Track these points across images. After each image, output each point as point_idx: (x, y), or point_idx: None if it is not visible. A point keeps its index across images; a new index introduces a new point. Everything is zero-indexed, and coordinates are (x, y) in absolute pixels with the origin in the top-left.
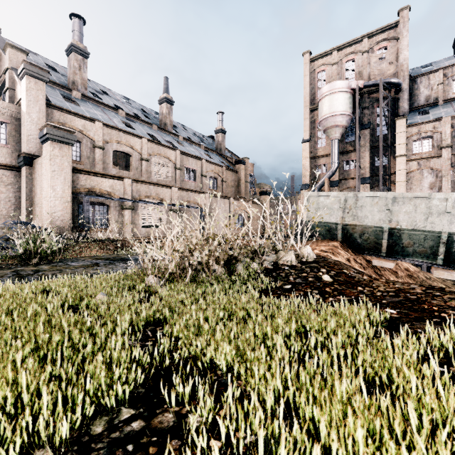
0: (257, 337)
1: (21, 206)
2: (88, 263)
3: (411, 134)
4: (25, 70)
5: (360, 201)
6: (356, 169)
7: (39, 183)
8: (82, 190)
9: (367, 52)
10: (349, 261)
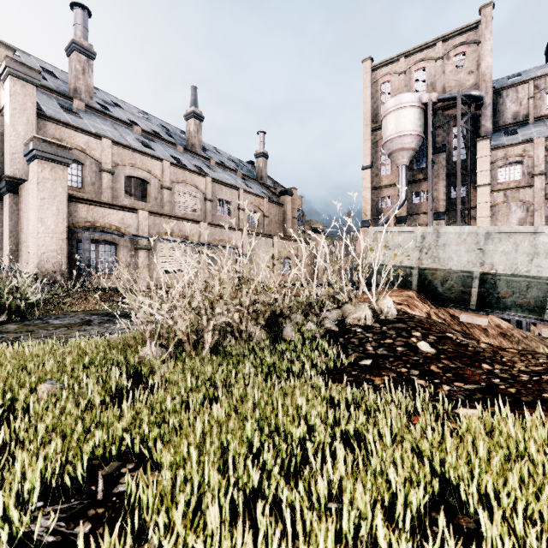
0: (333, 499)
1: (4, 245)
2: (77, 320)
3: (496, 159)
4: (8, 68)
5: (442, 238)
6: (428, 202)
7: (26, 215)
8: (82, 224)
9: (441, 59)
10: (430, 316)
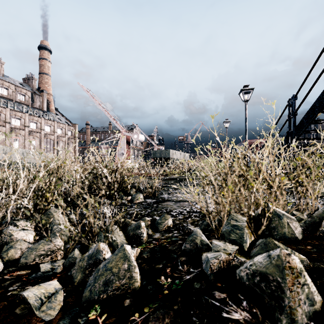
0: None
1: None
2: None
3: None
4: None
5: (13, 151)
6: None
7: None
8: None
9: None
10: None
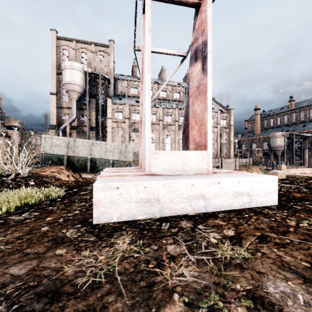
0: None
1: None
2: None
3: (114, 108)
4: None
5: (77, 143)
6: (87, 121)
7: None
8: None
9: (94, 53)
10: (68, 176)
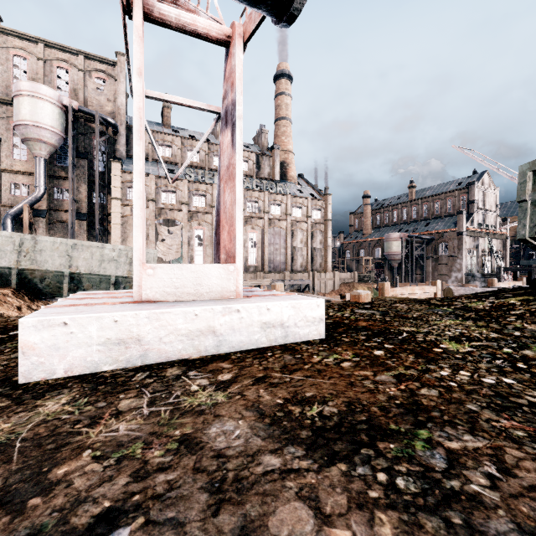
0: None
1: None
2: None
3: (126, 180)
4: None
5: (39, 245)
6: (69, 202)
7: None
8: None
9: (84, 73)
10: (20, 308)
